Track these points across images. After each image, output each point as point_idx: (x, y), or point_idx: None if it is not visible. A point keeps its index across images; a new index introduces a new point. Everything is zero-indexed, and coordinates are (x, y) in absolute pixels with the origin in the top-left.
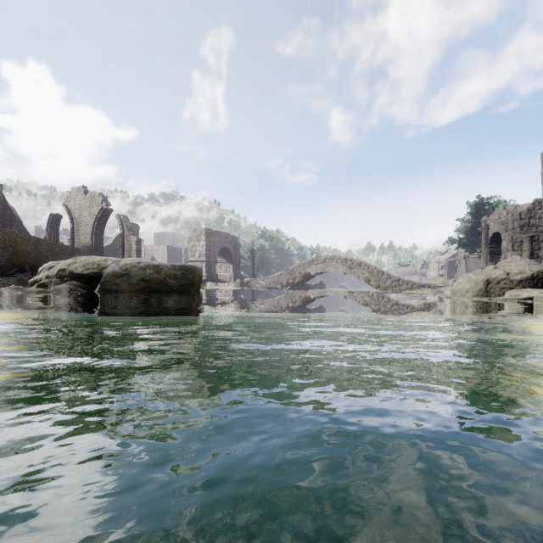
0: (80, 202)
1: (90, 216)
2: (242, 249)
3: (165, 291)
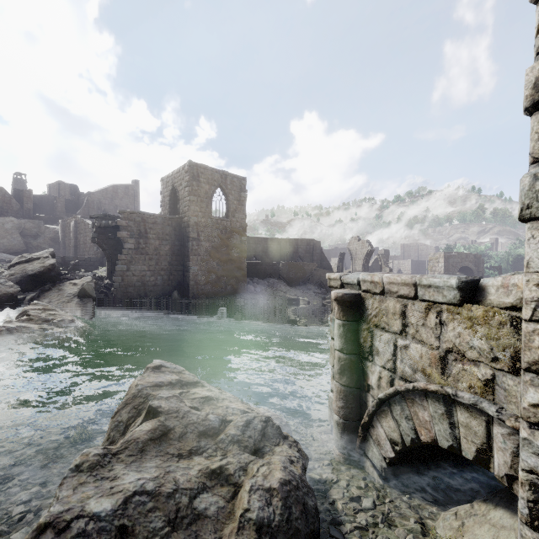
0: (355, 246)
1: (361, 254)
2: (492, 261)
3: None
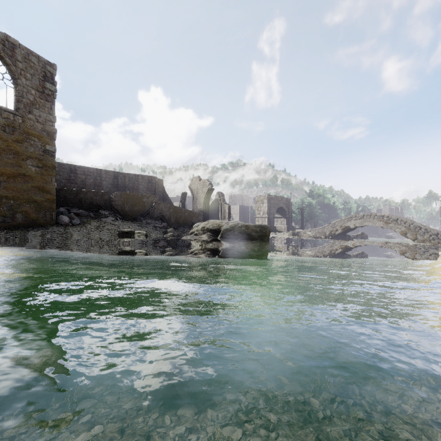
0: (197, 185)
1: (202, 193)
2: (293, 206)
3: (251, 239)
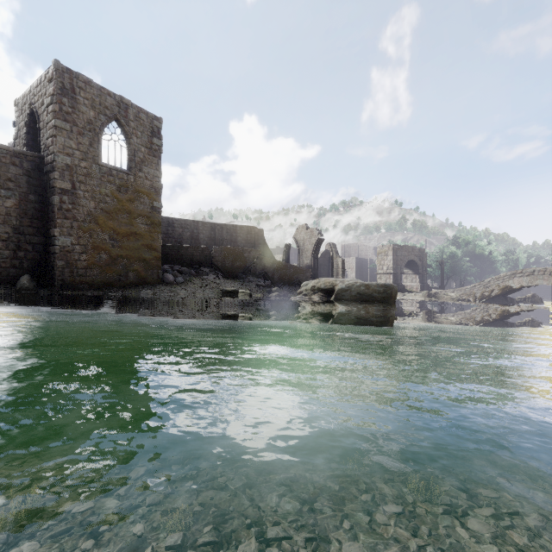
0: (303, 235)
1: (310, 245)
2: (429, 258)
3: (372, 301)
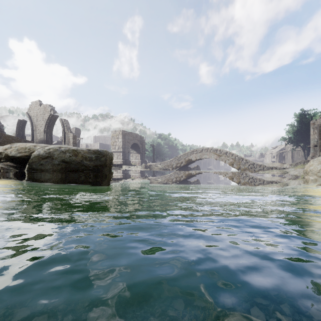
0: (37, 111)
1: (43, 120)
2: (146, 145)
3: (83, 170)
